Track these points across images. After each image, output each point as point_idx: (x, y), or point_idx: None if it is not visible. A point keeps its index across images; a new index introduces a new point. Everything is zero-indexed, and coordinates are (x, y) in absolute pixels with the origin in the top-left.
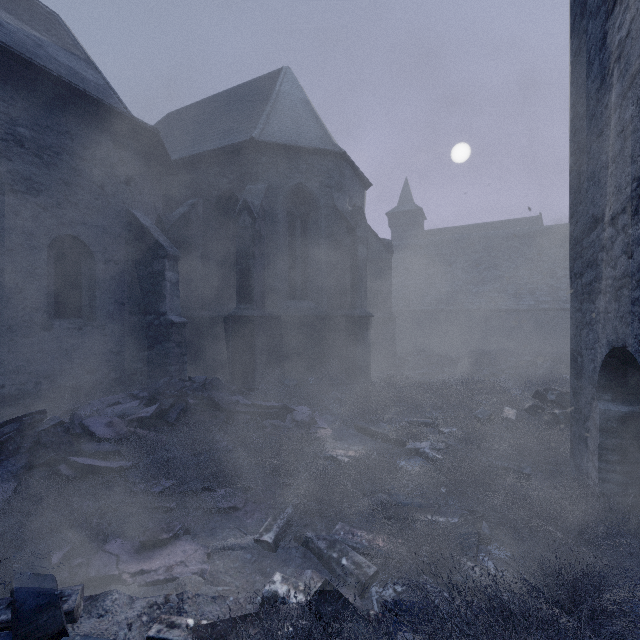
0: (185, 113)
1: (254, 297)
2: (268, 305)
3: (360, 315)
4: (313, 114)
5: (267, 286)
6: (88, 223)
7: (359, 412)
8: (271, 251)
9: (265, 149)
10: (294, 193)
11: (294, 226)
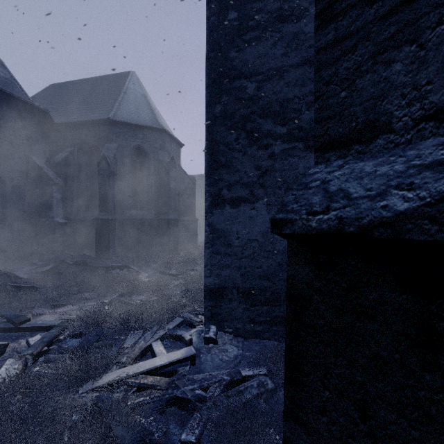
0: (64, 87)
1: (109, 208)
2: (119, 213)
3: (171, 218)
4: (148, 104)
5: (118, 202)
6: (2, 164)
7: (163, 265)
8: (121, 182)
9: (117, 124)
10: (135, 150)
11: (135, 168)
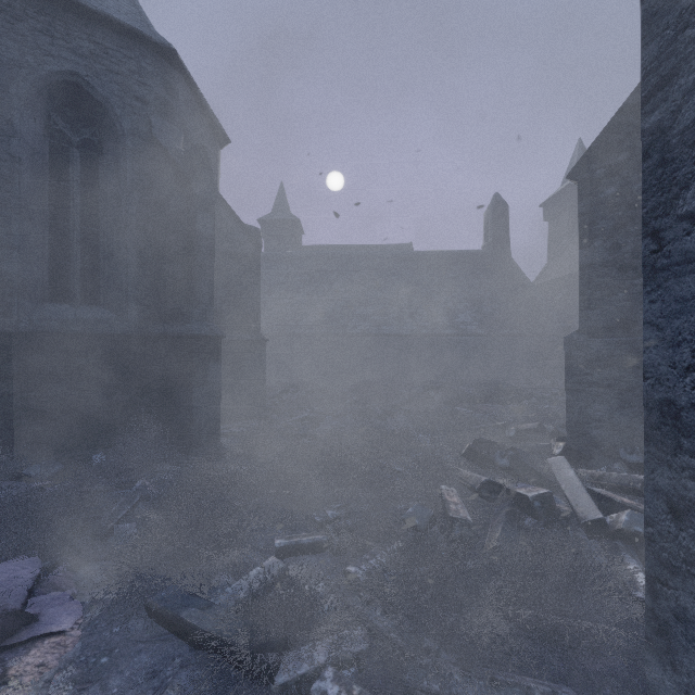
0: None
1: None
2: None
3: (199, 333)
4: None
5: None
6: None
7: (168, 555)
8: None
9: None
10: (62, 92)
11: (65, 159)
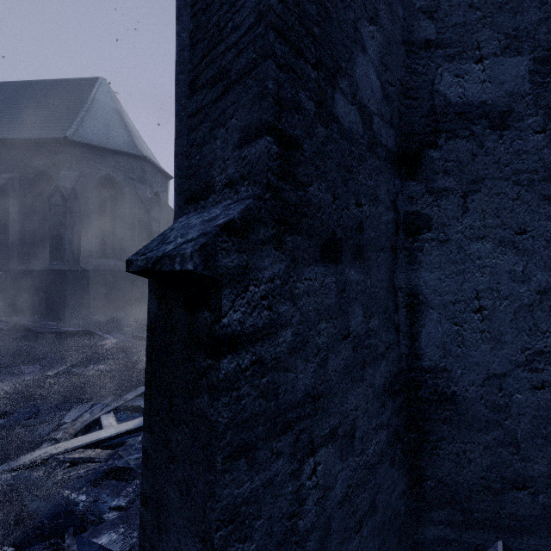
0: (1, 90)
1: (65, 256)
2: (81, 262)
3: None
4: (123, 122)
5: (80, 248)
6: None
7: (138, 329)
8: (83, 222)
9: (78, 146)
10: (104, 180)
11: (105, 204)
